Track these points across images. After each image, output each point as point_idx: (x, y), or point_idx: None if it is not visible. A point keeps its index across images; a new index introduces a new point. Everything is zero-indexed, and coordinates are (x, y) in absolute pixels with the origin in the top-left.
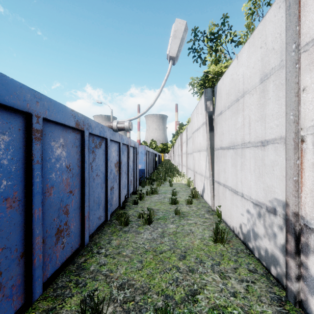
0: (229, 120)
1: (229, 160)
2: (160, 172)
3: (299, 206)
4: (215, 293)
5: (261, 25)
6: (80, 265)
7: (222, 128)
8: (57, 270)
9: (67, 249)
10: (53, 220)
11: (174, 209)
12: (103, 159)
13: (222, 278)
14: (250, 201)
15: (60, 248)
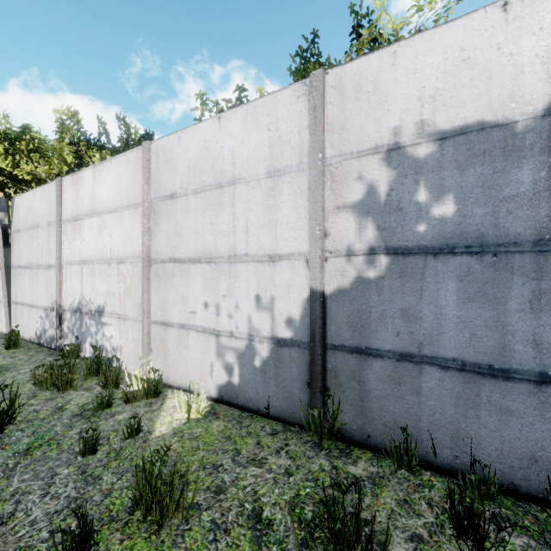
0: (27, 242)
1: (28, 278)
2: None
3: (62, 301)
4: (5, 363)
5: (48, 187)
6: None
7: (20, 247)
8: None
9: None
10: None
11: None
12: None
13: (12, 358)
14: (43, 309)
15: None
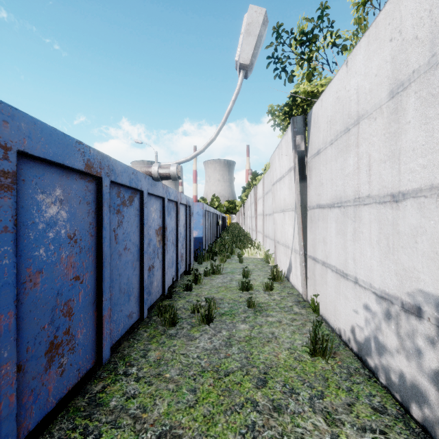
0: (332, 163)
1: (333, 224)
2: (225, 242)
3: None
4: None
5: (392, 3)
6: (94, 397)
7: (320, 176)
8: (54, 409)
9: (71, 375)
10: (41, 329)
11: (247, 299)
12: (136, 223)
13: (330, 425)
14: (371, 292)
15: (56, 375)
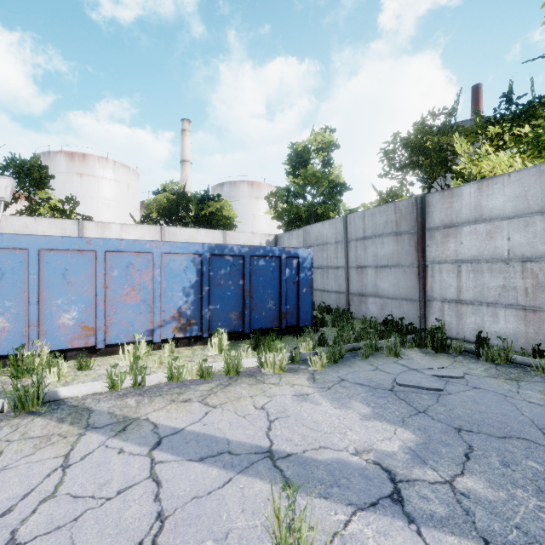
0: None
1: None
2: None
3: None
4: None
5: (62, 221)
6: None
7: None
8: None
9: None
10: None
11: None
12: None
13: None
14: None
15: None
